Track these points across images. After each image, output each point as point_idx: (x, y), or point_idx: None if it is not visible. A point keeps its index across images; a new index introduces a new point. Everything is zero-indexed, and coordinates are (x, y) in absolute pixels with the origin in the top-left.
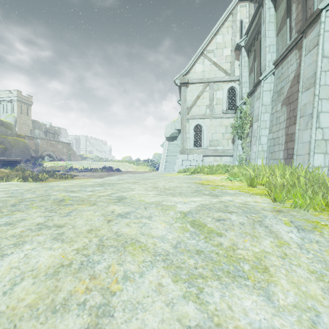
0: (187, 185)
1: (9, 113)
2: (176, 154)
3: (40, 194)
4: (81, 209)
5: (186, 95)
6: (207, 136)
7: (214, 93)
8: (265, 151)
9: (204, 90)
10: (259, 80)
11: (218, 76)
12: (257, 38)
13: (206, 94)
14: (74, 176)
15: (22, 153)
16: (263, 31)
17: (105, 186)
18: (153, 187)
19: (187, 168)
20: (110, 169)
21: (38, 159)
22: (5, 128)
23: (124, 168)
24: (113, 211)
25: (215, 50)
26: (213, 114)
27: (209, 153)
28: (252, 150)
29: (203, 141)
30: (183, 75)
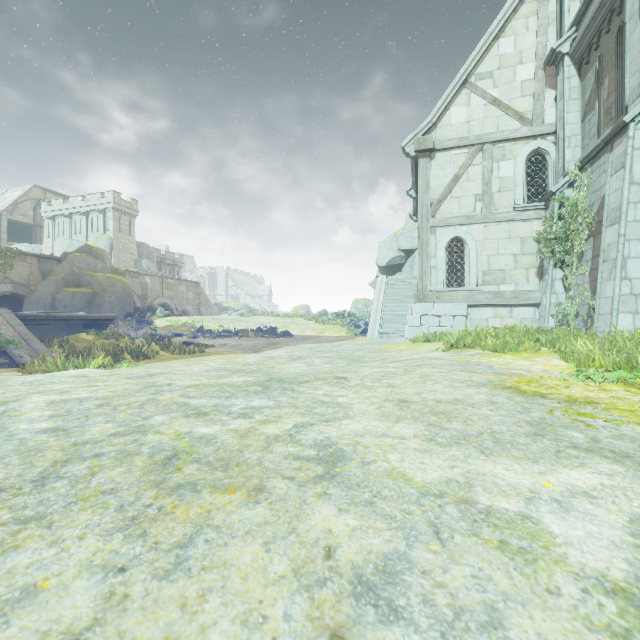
0: (485, 398)
1: (101, 233)
2: (403, 301)
3: (124, 423)
4: (222, 525)
5: (429, 177)
6: (477, 262)
7: (493, 168)
8: (639, 295)
9: (470, 163)
10: (622, 123)
11: (503, 129)
12: (608, 27)
13: (476, 171)
14: (207, 346)
15: (120, 302)
16: (631, 4)
17: (274, 392)
18: (397, 401)
19: (434, 333)
20: (271, 332)
21: (145, 312)
22: (95, 258)
23: (298, 330)
24: (329, 548)
25: (495, 72)
26: (492, 214)
27: (483, 300)
28: (601, 294)
29: (467, 273)
30: (422, 133)
